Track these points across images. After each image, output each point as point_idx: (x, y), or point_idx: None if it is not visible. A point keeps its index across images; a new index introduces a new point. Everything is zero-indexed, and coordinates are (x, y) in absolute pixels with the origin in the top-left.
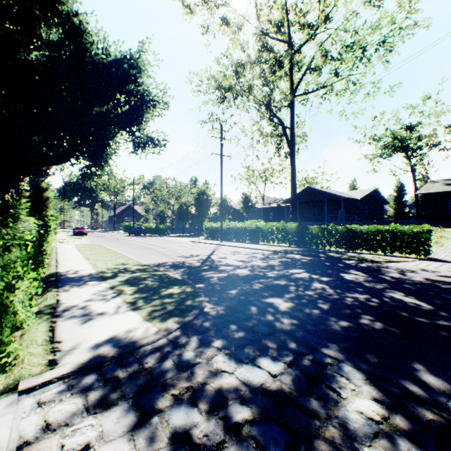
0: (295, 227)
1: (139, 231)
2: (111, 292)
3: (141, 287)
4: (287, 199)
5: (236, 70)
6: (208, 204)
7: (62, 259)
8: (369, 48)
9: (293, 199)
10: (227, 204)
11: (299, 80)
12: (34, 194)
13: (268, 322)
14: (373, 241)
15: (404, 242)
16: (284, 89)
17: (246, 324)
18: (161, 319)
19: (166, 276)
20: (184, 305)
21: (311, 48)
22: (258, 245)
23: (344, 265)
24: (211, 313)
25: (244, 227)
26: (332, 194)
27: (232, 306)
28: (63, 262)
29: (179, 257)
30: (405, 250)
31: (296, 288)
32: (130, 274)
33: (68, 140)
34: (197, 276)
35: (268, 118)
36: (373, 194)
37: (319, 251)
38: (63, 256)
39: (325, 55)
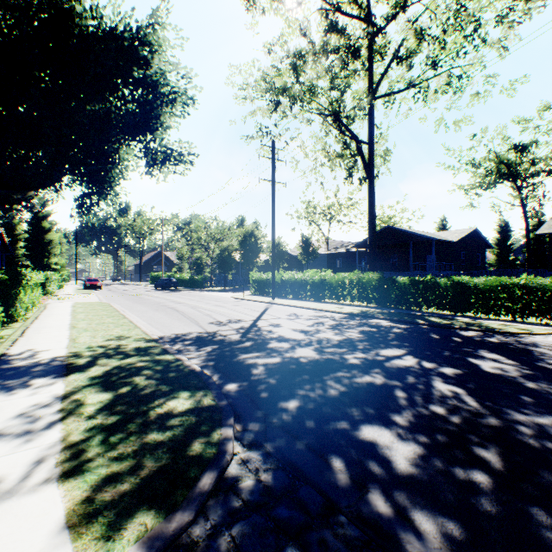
0: (376, 279)
1: (167, 284)
2: (57, 407)
3: (121, 393)
4: (360, 242)
5: (293, 63)
6: (257, 248)
7: (34, 328)
8: (485, 23)
9: (372, 240)
10: (281, 249)
11: (381, 76)
12: (34, 236)
13: (382, 531)
14: (496, 300)
15: (545, 303)
16: (359, 91)
17: (329, 544)
18: (108, 523)
19: (177, 365)
20: (184, 457)
21: (398, 32)
22: (324, 304)
23: (465, 340)
24: (240, 488)
25: (304, 279)
26: (421, 235)
27: (289, 457)
28: (30, 334)
29: (210, 324)
30: (547, 314)
31: (407, 396)
32: (117, 360)
33: (44, 150)
34: (231, 363)
35: (337, 130)
36: (473, 235)
37: (413, 314)
38: (40, 323)
39: (422, 33)
